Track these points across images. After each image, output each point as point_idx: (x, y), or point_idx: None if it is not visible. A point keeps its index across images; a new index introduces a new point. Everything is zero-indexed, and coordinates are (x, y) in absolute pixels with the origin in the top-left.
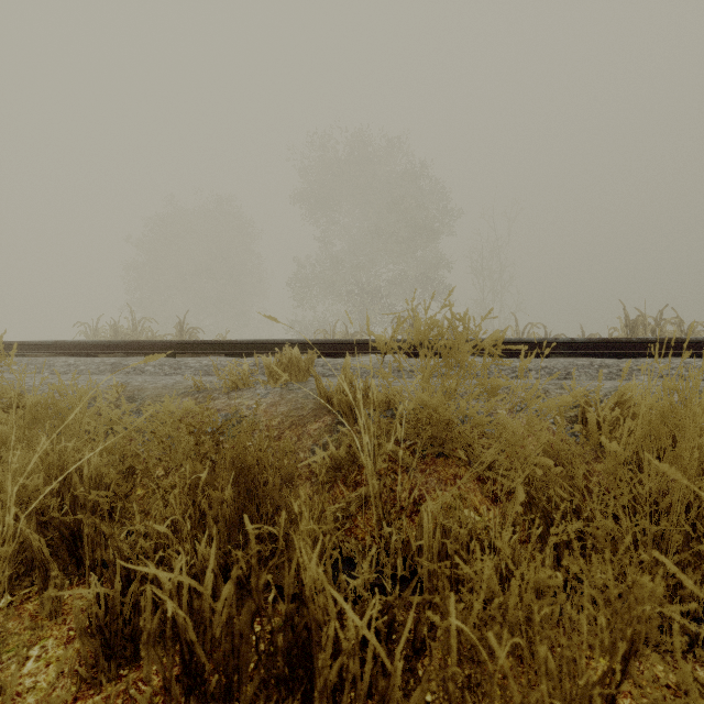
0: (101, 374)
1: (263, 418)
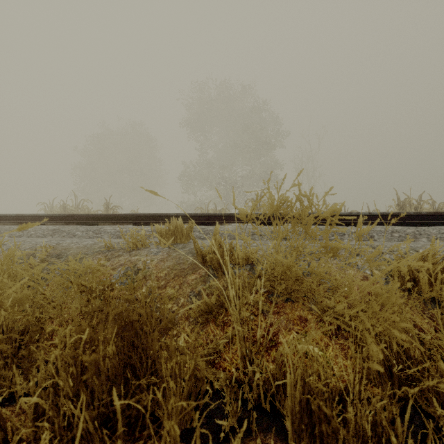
0: (45, 237)
1: (154, 271)
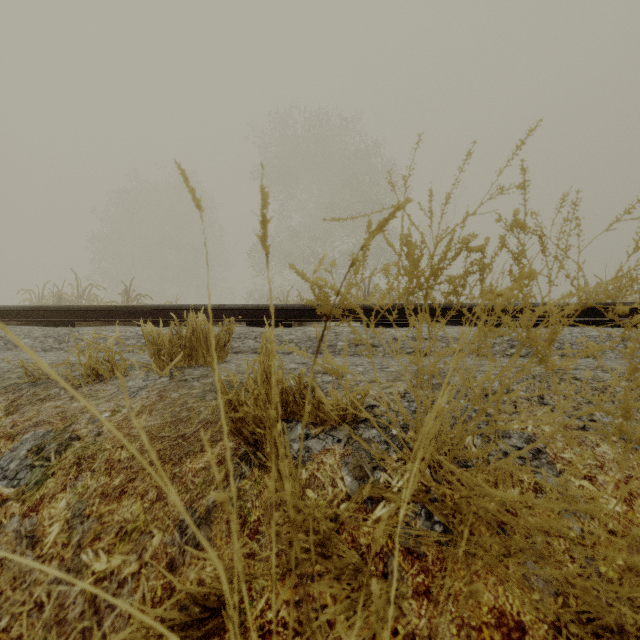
0: None
1: (108, 443)
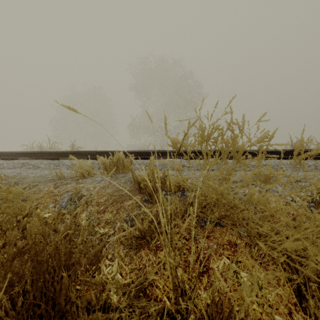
0: (14, 169)
1: (95, 197)
